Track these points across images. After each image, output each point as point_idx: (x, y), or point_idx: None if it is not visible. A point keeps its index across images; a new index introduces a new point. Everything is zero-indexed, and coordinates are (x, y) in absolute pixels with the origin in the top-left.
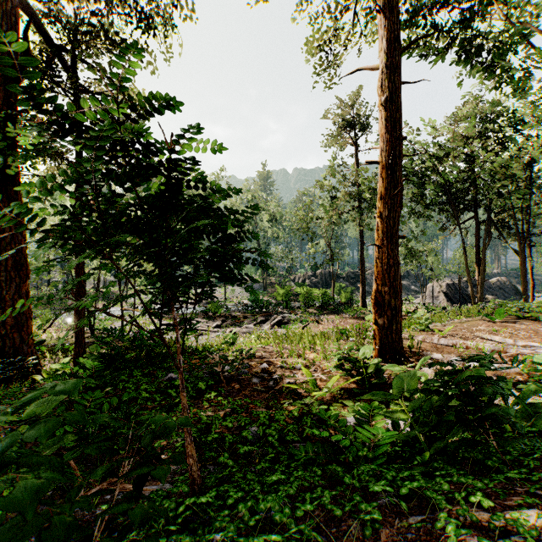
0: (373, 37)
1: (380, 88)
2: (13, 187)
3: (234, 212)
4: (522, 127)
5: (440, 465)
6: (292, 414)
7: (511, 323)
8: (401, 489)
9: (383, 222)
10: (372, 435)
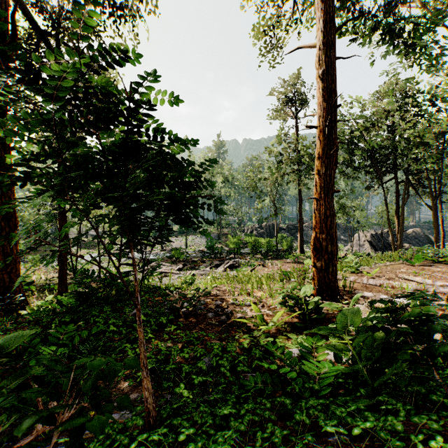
0: (310, 23)
1: (318, 62)
2: (3, 150)
3: (189, 163)
4: (444, 94)
5: (385, 398)
6: (242, 346)
7: (428, 266)
8: (354, 428)
9: (320, 178)
10: (318, 369)
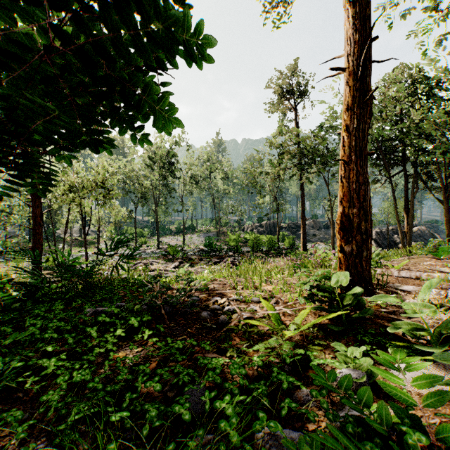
0: None
1: None
2: None
3: None
4: None
5: None
6: (256, 365)
7: None
8: None
9: (350, 136)
10: None
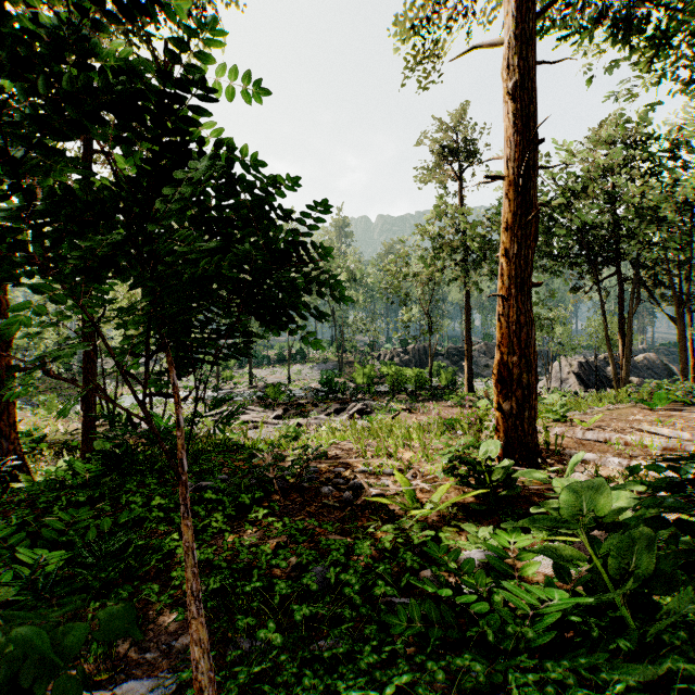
0: (489, 17)
1: (506, 70)
2: None
3: (286, 214)
4: None
5: (677, 664)
6: (382, 545)
7: (678, 411)
8: None
9: (509, 263)
10: (534, 599)
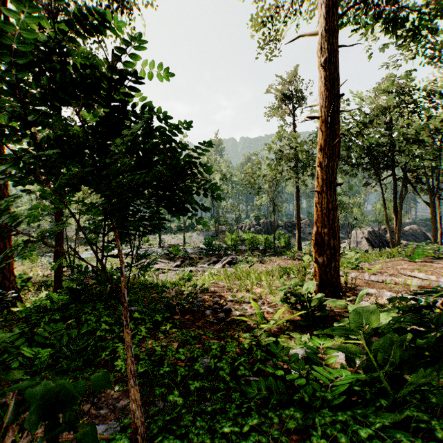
0: (310, 15)
1: (320, 50)
2: None
3: (185, 146)
4: None
5: (413, 413)
6: (242, 346)
7: (429, 262)
8: None
9: (322, 170)
10: (331, 376)
